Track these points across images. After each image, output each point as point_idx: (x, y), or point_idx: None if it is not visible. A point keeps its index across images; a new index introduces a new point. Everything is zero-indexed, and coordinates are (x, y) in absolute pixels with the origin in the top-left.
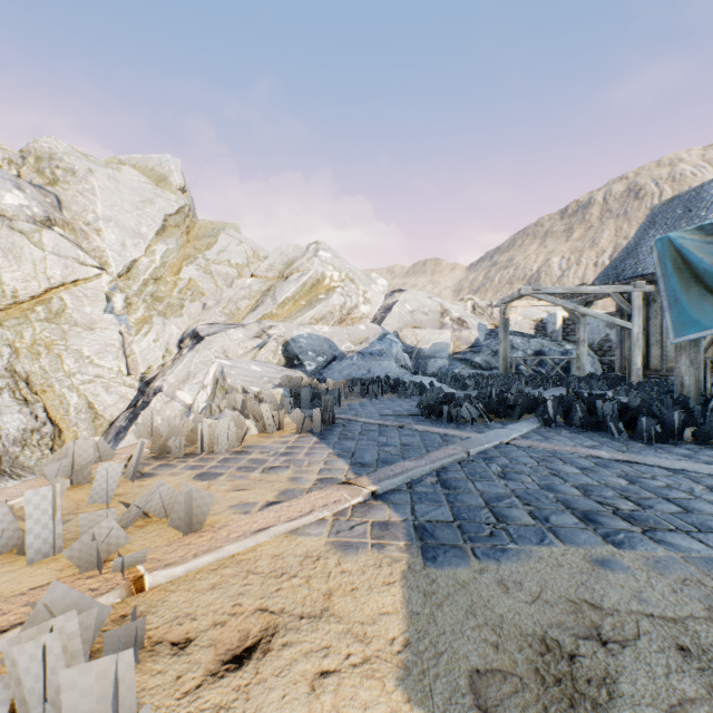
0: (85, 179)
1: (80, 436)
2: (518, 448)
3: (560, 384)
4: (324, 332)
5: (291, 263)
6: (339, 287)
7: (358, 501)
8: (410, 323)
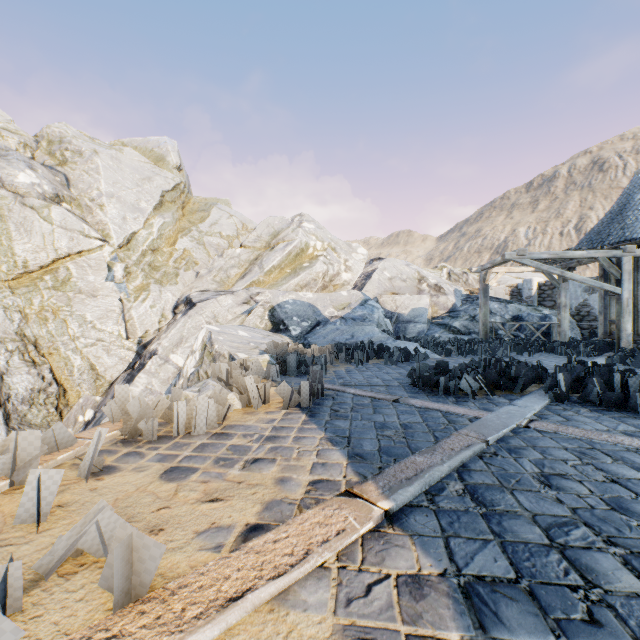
0: (90, 160)
1: (83, 395)
2: (542, 434)
3: (544, 350)
4: (308, 298)
5: (277, 234)
6: (322, 256)
7: (368, 529)
8: (389, 289)
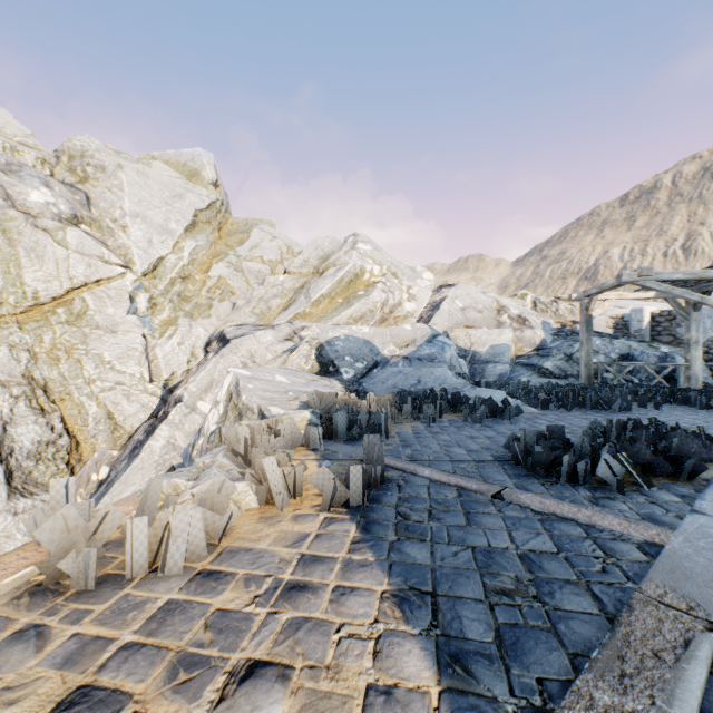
0: (114, 175)
1: (98, 449)
2: None
3: (673, 400)
4: (364, 333)
5: (327, 257)
6: (380, 283)
7: None
8: (462, 322)
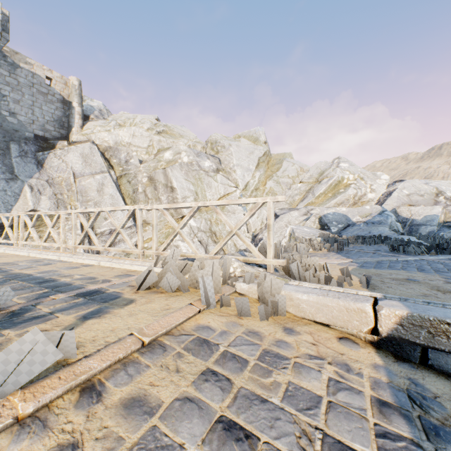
0: (228, 149)
1: None
2: (426, 260)
3: None
4: (342, 211)
5: (322, 173)
6: (352, 184)
7: (346, 262)
8: (406, 202)
